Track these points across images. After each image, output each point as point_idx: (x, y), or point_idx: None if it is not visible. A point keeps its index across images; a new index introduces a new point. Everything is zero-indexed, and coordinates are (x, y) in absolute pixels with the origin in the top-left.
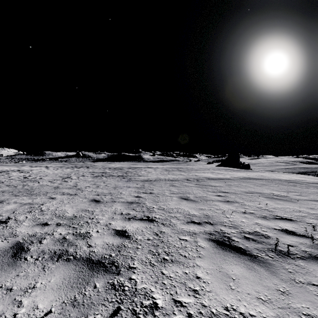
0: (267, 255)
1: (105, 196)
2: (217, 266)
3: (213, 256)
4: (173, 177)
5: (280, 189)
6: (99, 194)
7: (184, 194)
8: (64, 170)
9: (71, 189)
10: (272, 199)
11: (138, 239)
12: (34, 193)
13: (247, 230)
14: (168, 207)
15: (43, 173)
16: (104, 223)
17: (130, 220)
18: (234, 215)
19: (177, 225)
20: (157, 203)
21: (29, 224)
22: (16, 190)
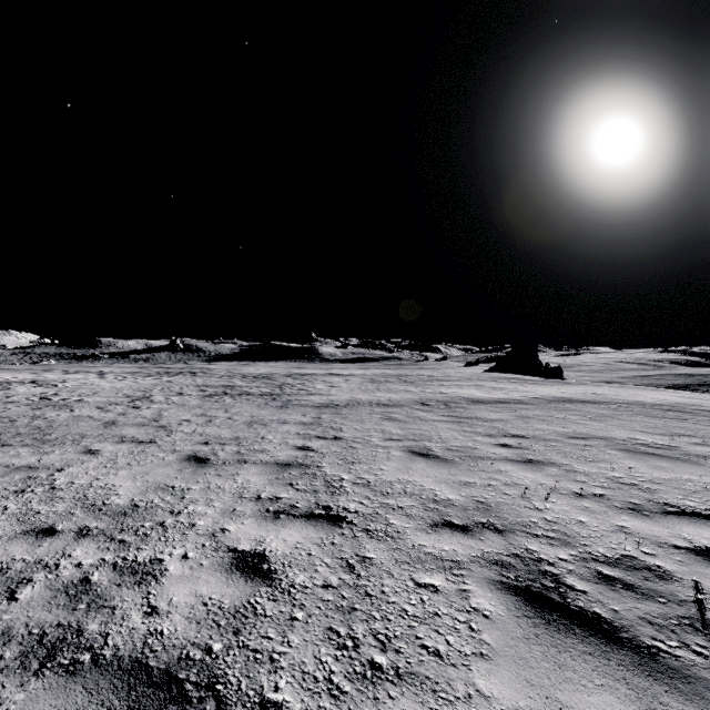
0: (686, 647)
1: (224, 445)
2: (543, 697)
3: (523, 653)
4: (388, 397)
5: (651, 428)
6: (210, 440)
7: (417, 441)
8: (139, 380)
9: (145, 426)
10: (639, 455)
11: (296, 586)
12: (51, 438)
13: (601, 552)
14: (380, 478)
15: (90, 387)
16: (207, 528)
17: (280, 518)
18: (555, 504)
19: (405, 535)
20: (352, 466)
21: (3, 533)
22: (11, 429)
